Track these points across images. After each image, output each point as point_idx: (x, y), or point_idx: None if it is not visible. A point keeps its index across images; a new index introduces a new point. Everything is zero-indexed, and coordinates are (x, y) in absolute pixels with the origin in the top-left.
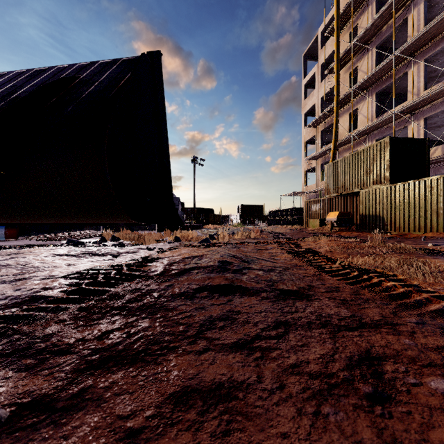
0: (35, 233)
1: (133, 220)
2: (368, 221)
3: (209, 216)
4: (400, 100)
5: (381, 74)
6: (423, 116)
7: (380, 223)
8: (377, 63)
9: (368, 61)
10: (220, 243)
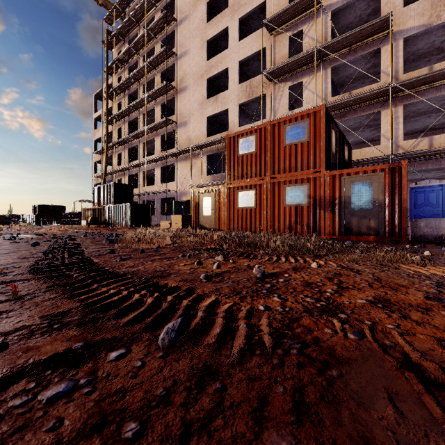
0: None
1: None
2: (108, 222)
3: None
4: (144, 155)
5: (128, 140)
6: (143, 170)
7: (111, 223)
8: (129, 131)
9: (126, 128)
10: None
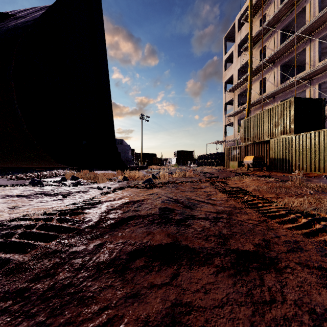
0: (13, 173)
1: (62, 164)
2: (276, 163)
3: (153, 159)
4: (299, 71)
5: (284, 50)
6: (318, 82)
7: (286, 164)
8: (281, 42)
9: (274, 41)
10: (161, 183)
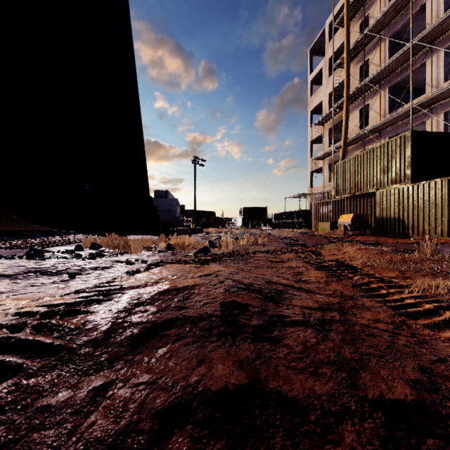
0: (8, 238)
1: (39, 225)
2: (385, 224)
3: (210, 219)
4: (415, 95)
5: (395, 66)
6: (443, 110)
7: (400, 226)
8: (390, 55)
9: (381, 53)
10: (222, 254)
